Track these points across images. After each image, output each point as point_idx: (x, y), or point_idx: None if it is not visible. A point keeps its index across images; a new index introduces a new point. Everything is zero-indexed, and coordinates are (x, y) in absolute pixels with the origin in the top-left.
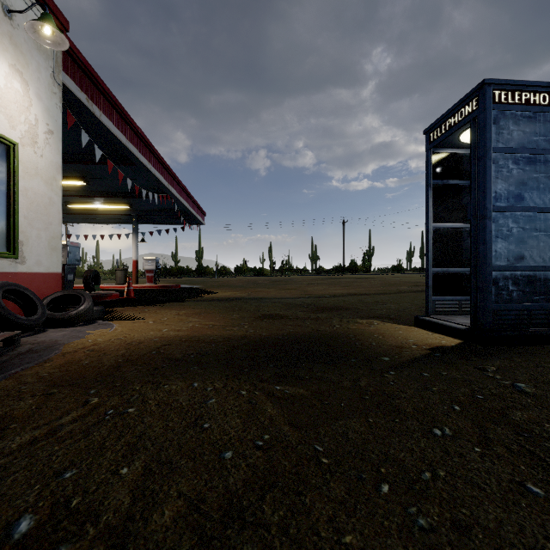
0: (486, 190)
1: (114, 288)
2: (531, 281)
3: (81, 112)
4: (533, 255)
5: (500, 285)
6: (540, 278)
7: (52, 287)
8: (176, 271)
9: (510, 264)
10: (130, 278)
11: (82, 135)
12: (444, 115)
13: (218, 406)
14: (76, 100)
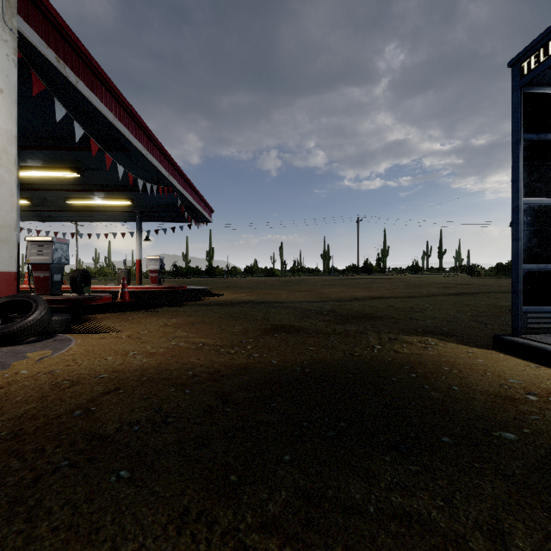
0: None
1: (116, 289)
2: None
3: (51, 76)
4: None
5: None
6: None
7: (1, 290)
8: (185, 271)
9: None
10: (124, 279)
11: (56, 106)
12: None
13: None
14: (42, 57)
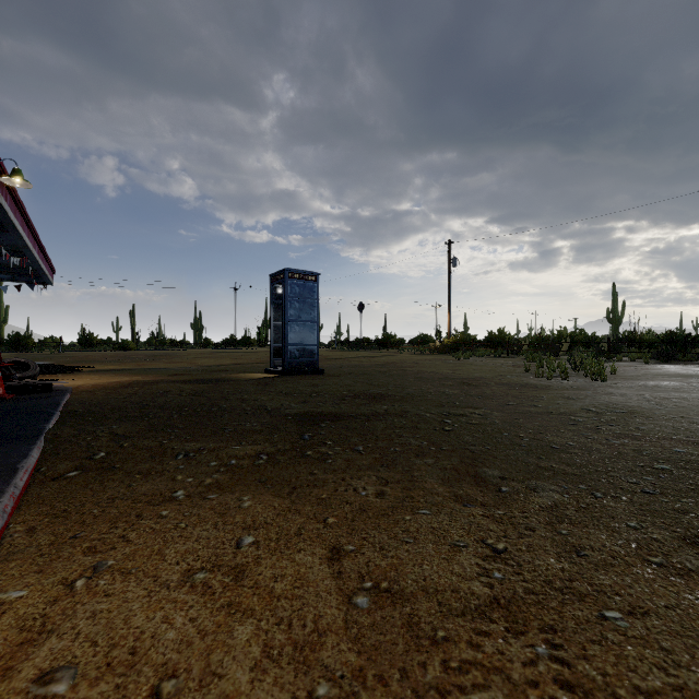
0: (286, 313)
1: None
2: (304, 350)
3: None
4: (304, 339)
5: (292, 351)
6: (307, 349)
7: None
8: None
9: (296, 343)
10: None
11: None
12: (275, 273)
13: (185, 386)
14: None
